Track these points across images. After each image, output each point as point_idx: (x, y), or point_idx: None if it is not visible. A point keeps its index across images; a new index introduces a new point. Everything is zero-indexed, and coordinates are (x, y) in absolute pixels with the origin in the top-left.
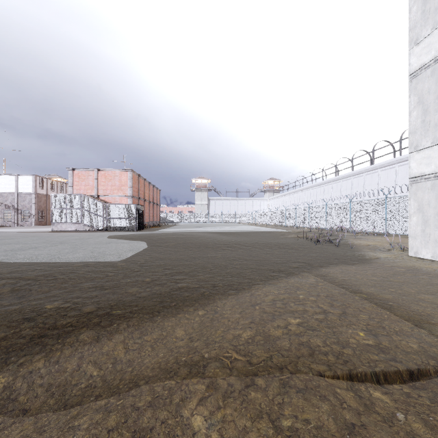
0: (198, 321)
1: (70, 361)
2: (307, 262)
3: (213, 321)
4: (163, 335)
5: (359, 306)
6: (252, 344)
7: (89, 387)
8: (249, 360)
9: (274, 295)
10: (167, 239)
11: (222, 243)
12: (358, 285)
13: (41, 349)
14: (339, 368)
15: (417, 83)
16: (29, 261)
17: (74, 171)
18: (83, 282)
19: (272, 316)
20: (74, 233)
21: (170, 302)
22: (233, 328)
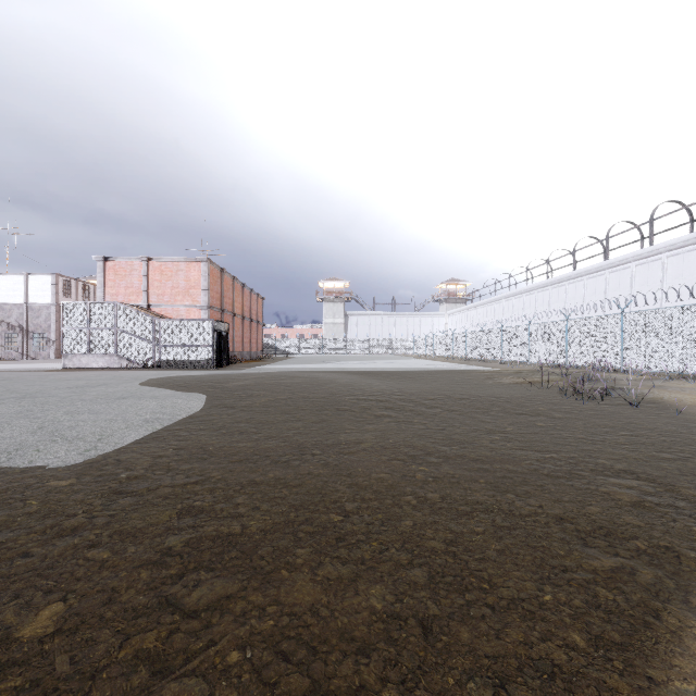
0: None
1: None
2: (639, 472)
3: None
4: None
5: None
6: None
7: None
8: None
9: None
10: (256, 387)
11: (372, 398)
12: None
13: None
14: None
15: None
16: None
17: (107, 262)
18: None
19: None
20: (94, 372)
21: None
22: None
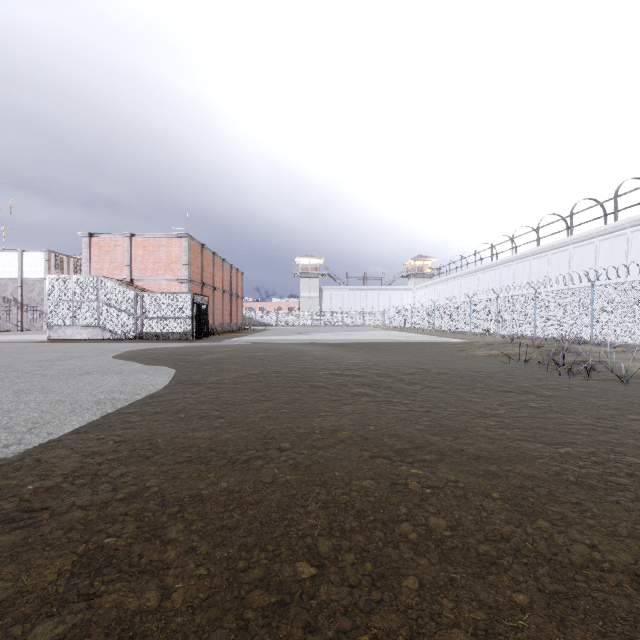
0: None
1: None
2: None
3: None
4: None
5: None
6: None
7: None
8: None
9: None
10: (228, 361)
11: (347, 372)
12: None
13: None
14: None
15: None
16: None
17: (92, 238)
18: None
19: None
20: (75, 344)
21: None
22: None
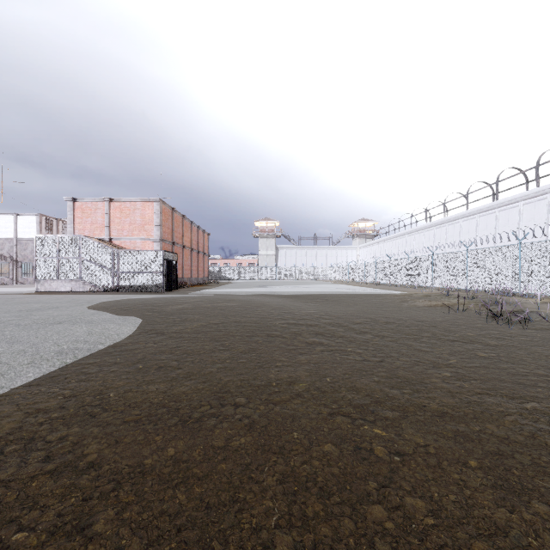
0: None
1: None
2: None
3: None
4: None
5: None
6: None
7: None
8: None
9: None
10: (192, 311)
11: (302, 322)
12: None
13: None
14: None
15: None
16: None
17: (75, 202)
18: None
19: None
20: (58, 295)
21: None
22: None
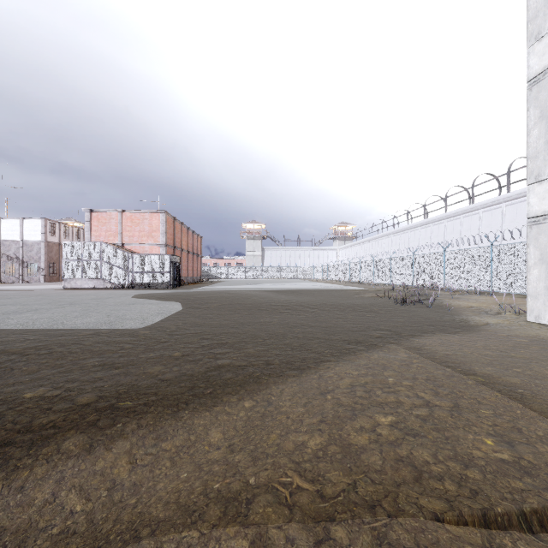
0: (244, 418)
1: (41, 487)
2: (393, 330)
3: (266, 417)
4: (191, 439)
5: (476, 396)
6: (323, 460)
7: (65, 534)
8: (320, 490)
9: (352, 377)
10: (208, 299)
11: (279, 304)
12: (468, 363)
13: (1, 466)
14: (465, 506)
15: (539, 91)
16: (22, 328)
17: (92, 213)
18: (88, 357)
19: (352, 411)
20: (91, 291)
21: (204, 387)
22: (294, 430)
